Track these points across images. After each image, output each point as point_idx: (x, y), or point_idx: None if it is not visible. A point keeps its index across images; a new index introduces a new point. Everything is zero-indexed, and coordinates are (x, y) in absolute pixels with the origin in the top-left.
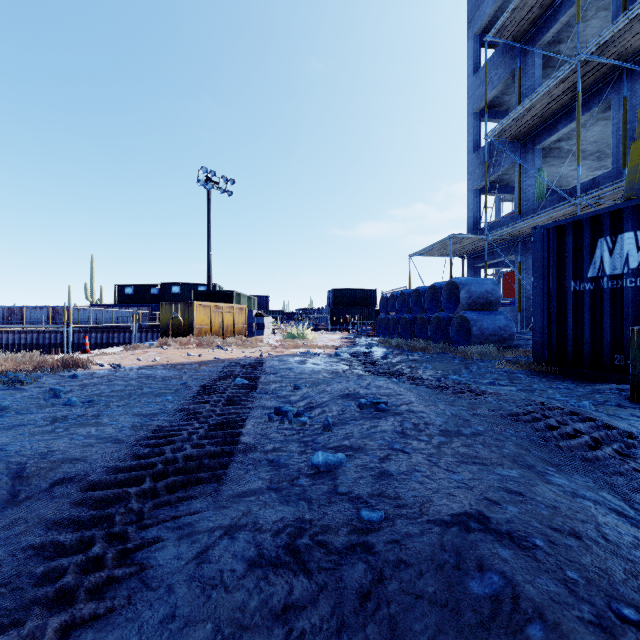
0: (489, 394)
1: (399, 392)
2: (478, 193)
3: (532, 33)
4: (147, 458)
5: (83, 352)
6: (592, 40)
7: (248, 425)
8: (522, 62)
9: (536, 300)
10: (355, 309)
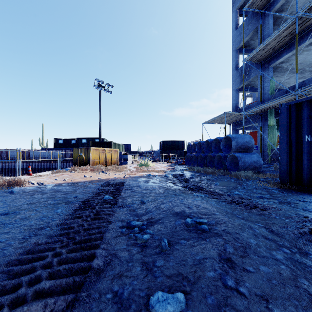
0: (268, 209)
1: (213, 212)
2: (238, 91)
3: (267, 6)
4: (3, 291)
5: (28, 175)
6: (305, 4)
7: (103, 244)
8: (262, 22)
9: (282, 146)
10: (173, 151)
